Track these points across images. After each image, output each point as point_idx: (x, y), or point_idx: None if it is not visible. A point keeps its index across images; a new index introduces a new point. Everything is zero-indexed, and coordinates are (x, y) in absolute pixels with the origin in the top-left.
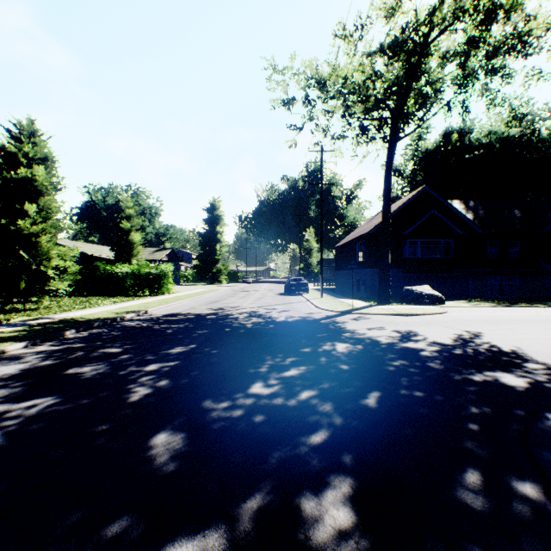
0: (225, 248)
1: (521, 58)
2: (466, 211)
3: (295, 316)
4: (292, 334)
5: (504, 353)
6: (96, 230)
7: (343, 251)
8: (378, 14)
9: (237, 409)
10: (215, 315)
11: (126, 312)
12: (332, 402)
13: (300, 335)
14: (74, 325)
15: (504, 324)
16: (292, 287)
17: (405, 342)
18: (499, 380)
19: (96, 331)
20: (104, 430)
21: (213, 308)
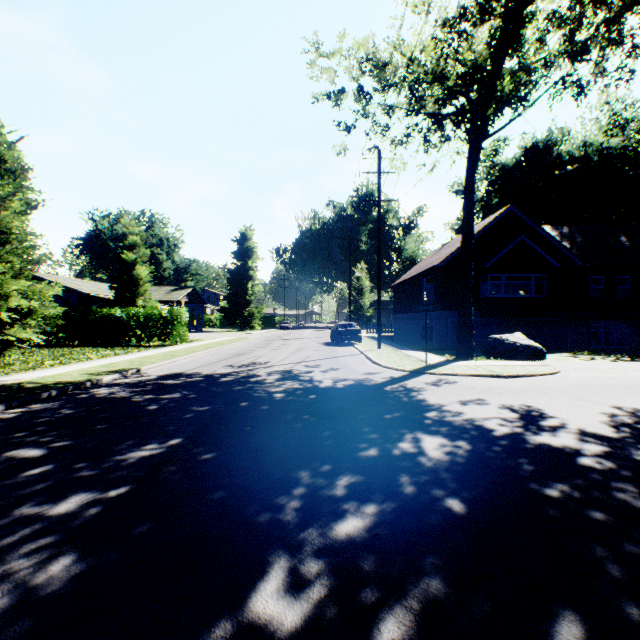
0: (258, 287)
1: None
2: (560, 238)
3: (347, 378)
4: (344, 414)
5: None
6: (102, 265)
7: (404, 290)
8: None
9: None
10: (233, 377)
11: (107, 371)
12: None
13: (358, 416)
14: (8, 397)
15: None
16: (340, 335)
17: (535, 432)
18: None
19: (39, 406)
20: None
21: (233, 365)
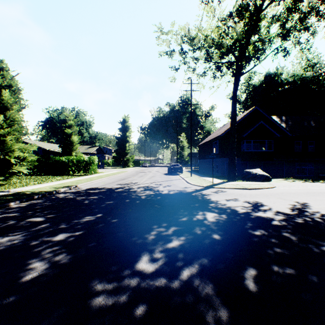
0: (131, 146)
1: (323, 20)
2: (280, 122)
3: (175, 190)
4: (173, 204)
5: None
6: (53, 135)
7: (204, 147)
8: None
9: (120, 295)
10: (121, 189)
11: (62, 186)
12: (213, 284)
13: (179, 205)
14: (20, 197)
15: (320, 196)
16: (172, 170)
17: (256, 211)
18: None
19: (35, 201)
20: None
21: (120, 184)
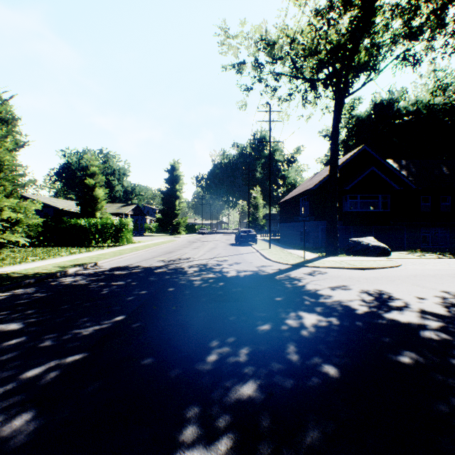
0: (183, 204)
1: None
2: (399, 169)
3: (247, 270)
4: (245, 297)
5: None
6: (72, 188)
7: (287, 206)
8: None
9: None
10: (164, 269)
11: (72, 265)
12: None
13: (255, 298)
14: None
15: None
16: (242, 239)
17: (387, 311)
18: None
19: (21, 291)
20: None
21: (164, 260)
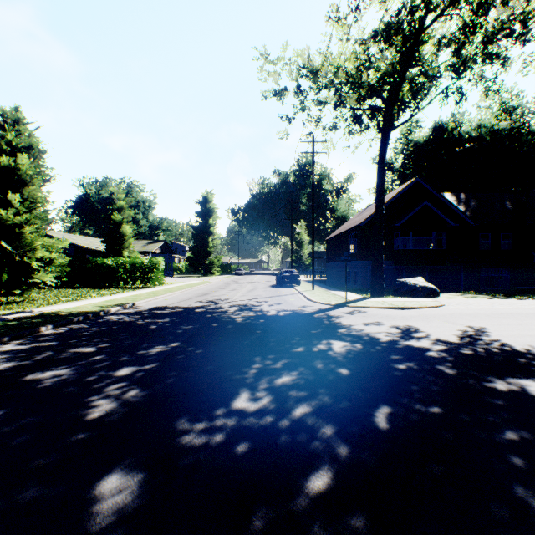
0: (217, 240)
1: (519, 44)
2: (457, 203)
3: (287, 309)
4: (284, 330)
5: (519, 353)
6: (91, 222)
7: (335, 243)
8: (371, 0)
9: (215, 433)
10: (204, 308)
11: (111, 305)
12: (333, 422)
13: (293, 331)
14: (52, 320)
15: (508, 318)
16: (283, 279)
17: (406, 339)
18: (527, 390)
19: (75, 326)
20: (40, 468)
21: (202, 301)
